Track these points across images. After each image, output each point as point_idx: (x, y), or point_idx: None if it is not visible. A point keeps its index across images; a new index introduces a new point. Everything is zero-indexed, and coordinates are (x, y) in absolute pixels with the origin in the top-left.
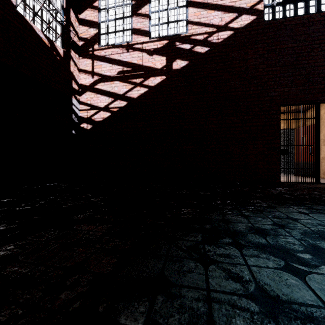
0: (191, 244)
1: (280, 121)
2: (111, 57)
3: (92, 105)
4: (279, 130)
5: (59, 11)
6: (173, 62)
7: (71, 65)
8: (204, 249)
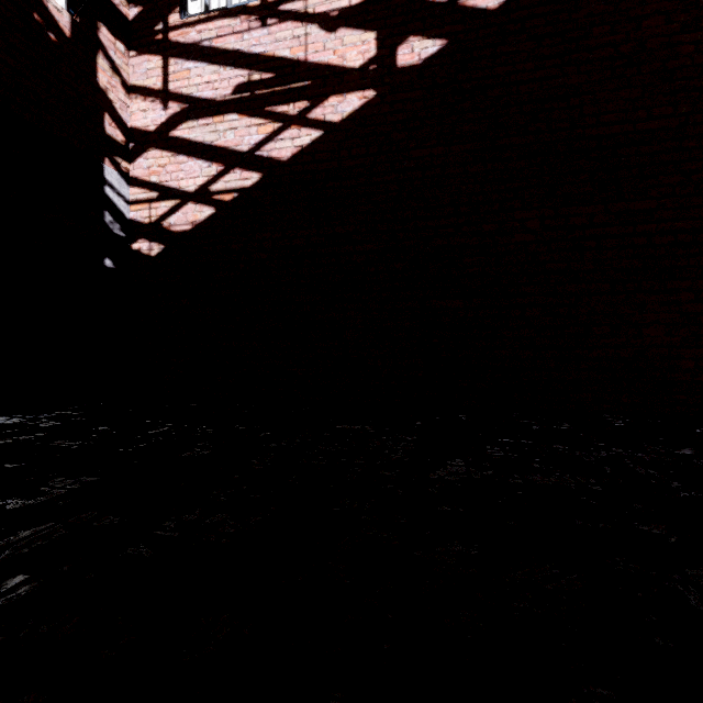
0: None
1: None
2: (216, 45)
3: (164, 186)
4: None
5: None
6: (398, 46)
7: (100, 69)
8: None
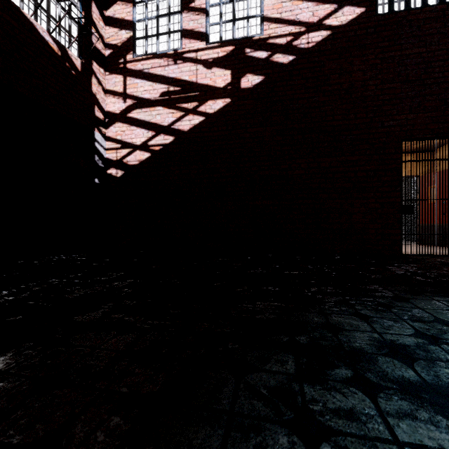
0: (276, 382)
1: (400, 164)
2: (151, 72)
3: (124, 142)
4: (399, 177)
5: (74, 4)
6: (241, 78)
7: (93, 84)
8: (303, 394)
